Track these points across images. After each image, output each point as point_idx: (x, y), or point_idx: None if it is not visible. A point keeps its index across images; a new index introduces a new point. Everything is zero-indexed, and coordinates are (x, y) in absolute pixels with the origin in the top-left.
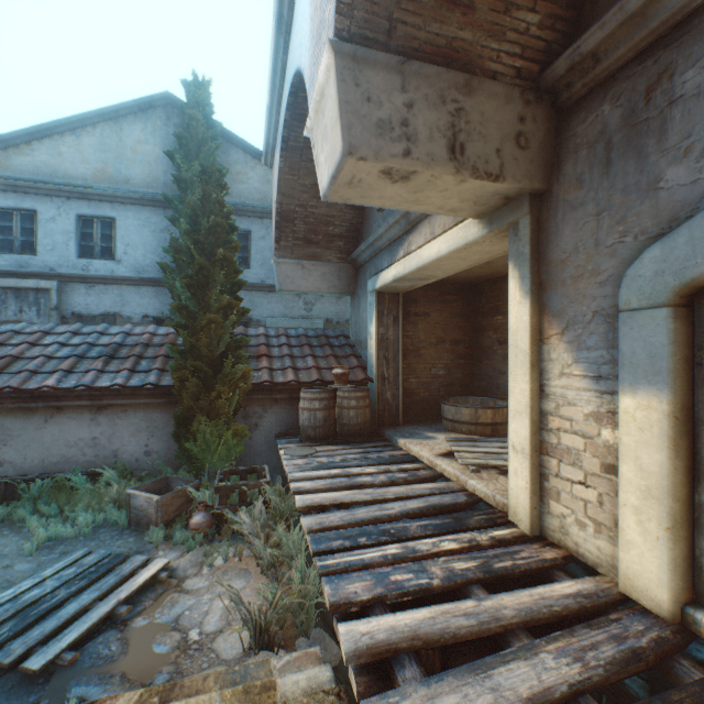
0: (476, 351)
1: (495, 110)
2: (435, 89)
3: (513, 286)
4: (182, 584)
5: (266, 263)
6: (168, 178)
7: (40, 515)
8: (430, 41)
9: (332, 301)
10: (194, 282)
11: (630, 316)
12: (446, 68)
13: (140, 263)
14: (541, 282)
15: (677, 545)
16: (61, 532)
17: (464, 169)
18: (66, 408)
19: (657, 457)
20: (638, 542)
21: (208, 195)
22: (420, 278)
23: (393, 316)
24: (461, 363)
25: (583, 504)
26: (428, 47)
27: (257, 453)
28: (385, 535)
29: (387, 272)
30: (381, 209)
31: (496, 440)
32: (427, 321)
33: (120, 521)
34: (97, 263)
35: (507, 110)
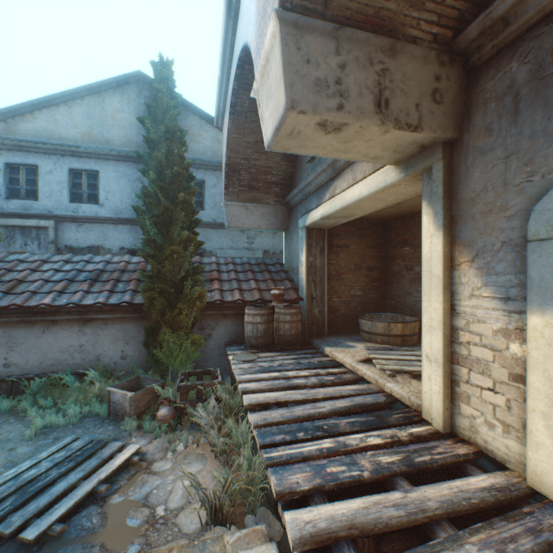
0: (387, 276)
1: (415, 70)
2: (364, 52)
3: (426, 221)
4: (150, 466)
5: (217, 206)
6: (140, 139)
7: (38, 407)
8: (360, 10)
9: (269, 236)
10: (160, 220)
11: (539, 245)
12: (373, 34)
13: (118, 206)
14: (452, 217)
15: None
16: (54, 421)
17: (388, 121)
18: (59, 321)
19: None
20: (547, 444)
21: (171, 150)
22: (343, 216)
23: (319, 247)
24: (374, 285)
25: (492, 407)
26: (358, 16)
27: (211, 358)
28: (319, 430)
29: (316, 211)
30: (310, 161)
31: (406, 349)
32: (347, 252)
33: (101, 413)
34: (84, 206)
35: (425, 70)
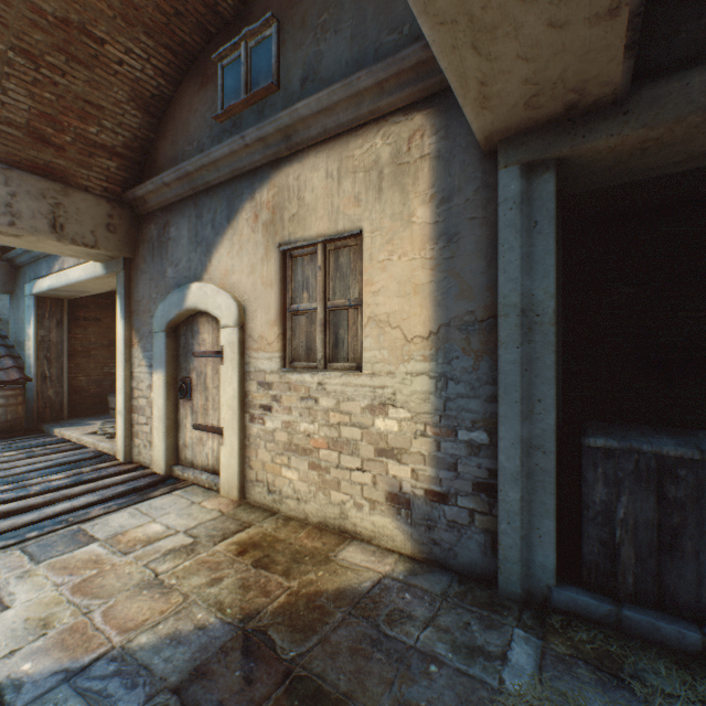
0: None
1: (90, 208)
2: (37, 188)
3: (120, 311)
4: None
5: None
6: None
7: None
8: (32, 159)
9: None
10: None
11: (156, 335)
12: (47, 177)
13: None
14: (133, 311)
15: (169, 439)
16: None
17: (66, 240)
18: None
19: (163, 401)
20: (158, 444)
21: None
22: (78, 291)
23: (57, 319)
24: None
25: (147, 435)
26: (30, 163)
27: None
28: (3, 482)
29: (44, 281)
30: None
31: None
32: (100, 326)
33: None
34: None
35: (100, 209)
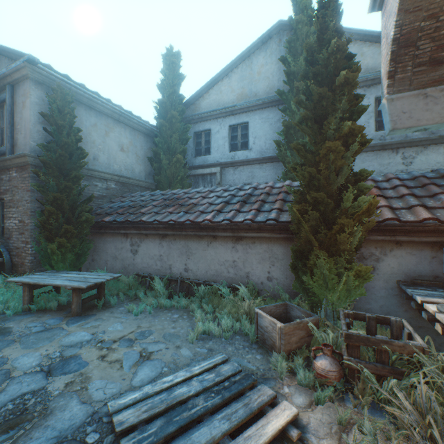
0: None
1: None
2: None
3: None
4: None
5: None
6: (280, 83)
7: (202, 309)
8: None
9: (438, 151)
10: (311, 116)
11: None
12: None
13: (262, 148)
14: None
15: None
16: (210, 329)
17: None
18: (218, 237)
19: None
20: None
21: (324, 28)
22: None
23: None
24: None
25: None
26: None
27: (373, 298)
28: None
29: None
30: None
31: None
32: None
33: (249, 335)
34: (238, 153)
35: None
